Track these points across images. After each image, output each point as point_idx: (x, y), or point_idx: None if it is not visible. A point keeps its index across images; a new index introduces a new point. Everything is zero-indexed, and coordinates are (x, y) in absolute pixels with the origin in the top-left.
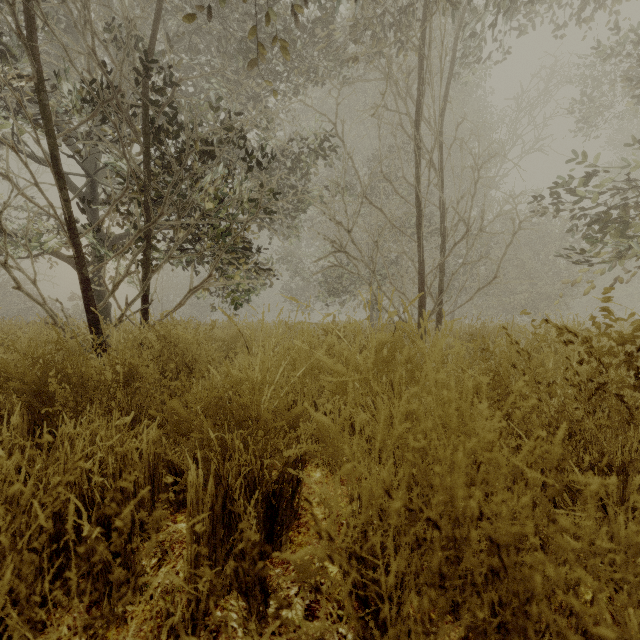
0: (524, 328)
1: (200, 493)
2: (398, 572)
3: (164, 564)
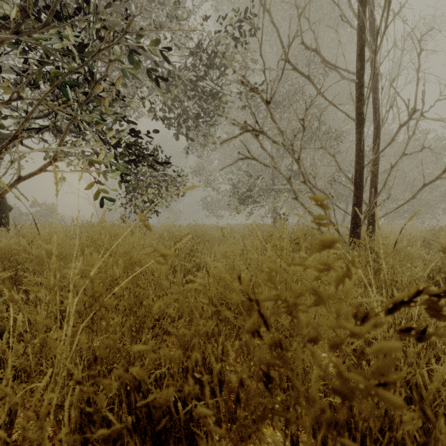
0: None
1: None
2: None
3: None
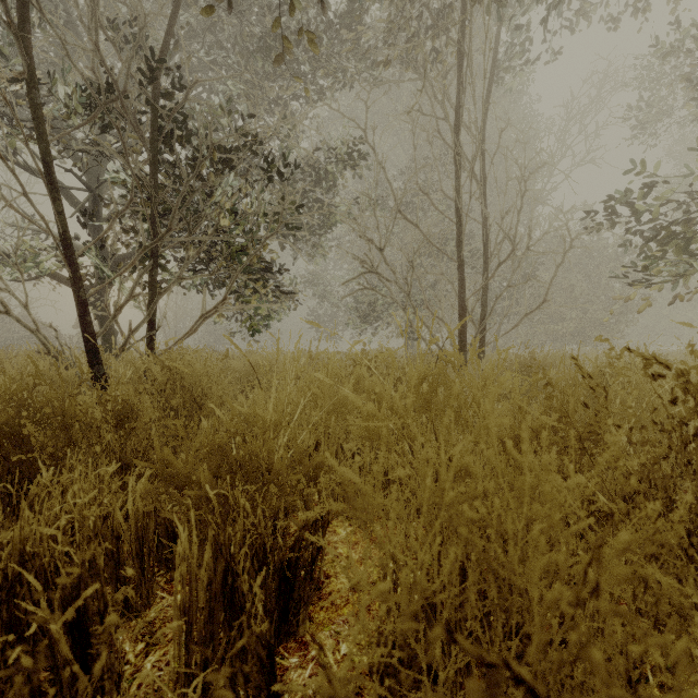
0: (586, 358)
1: (194, 567)
2: (447, 680)
3: (153, 651)
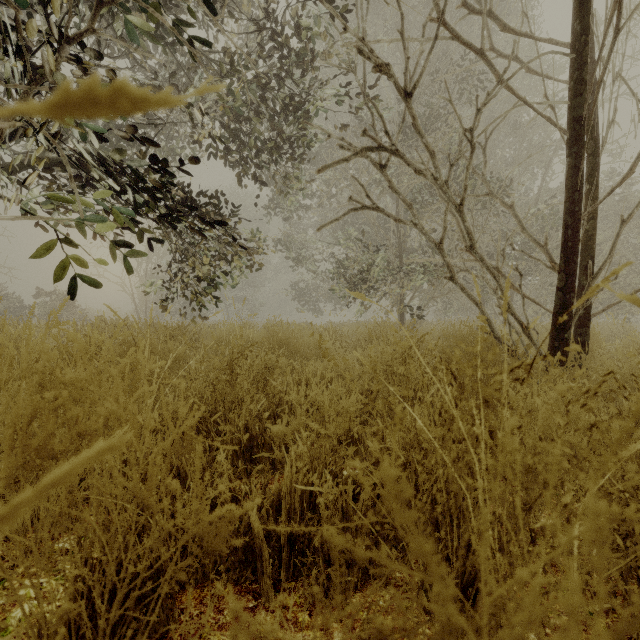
0: None
1: None
2: None
3: None
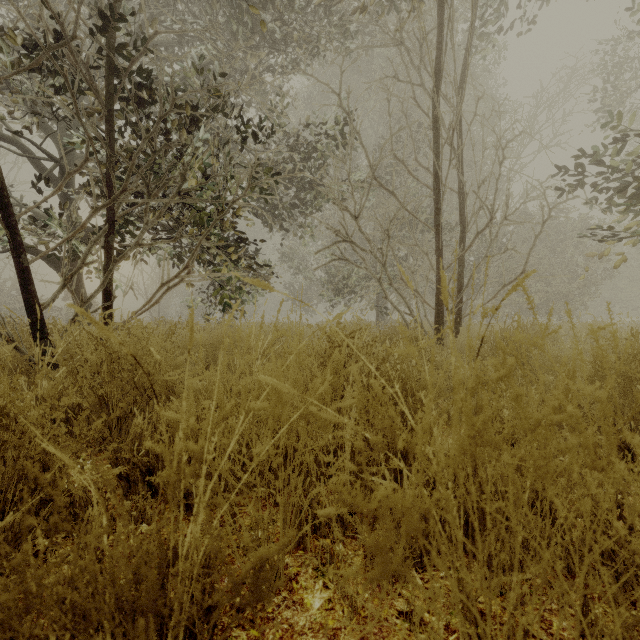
0: None
1: None
2: None
3: None
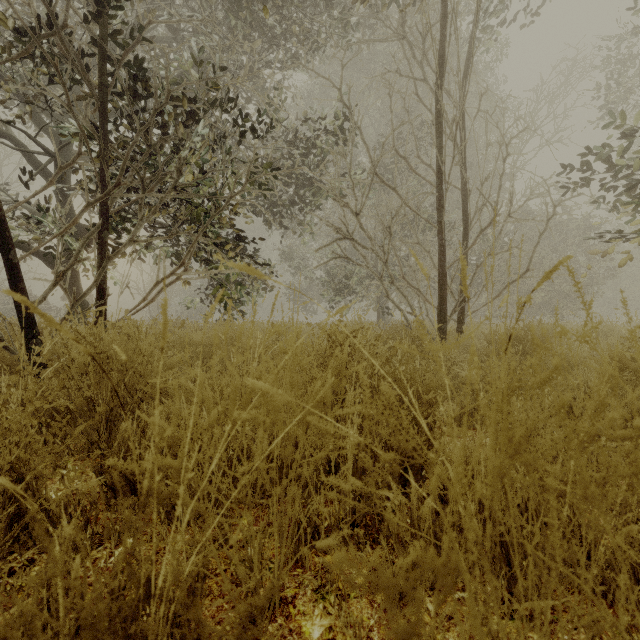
0: None
1: None
2: None
3: None
